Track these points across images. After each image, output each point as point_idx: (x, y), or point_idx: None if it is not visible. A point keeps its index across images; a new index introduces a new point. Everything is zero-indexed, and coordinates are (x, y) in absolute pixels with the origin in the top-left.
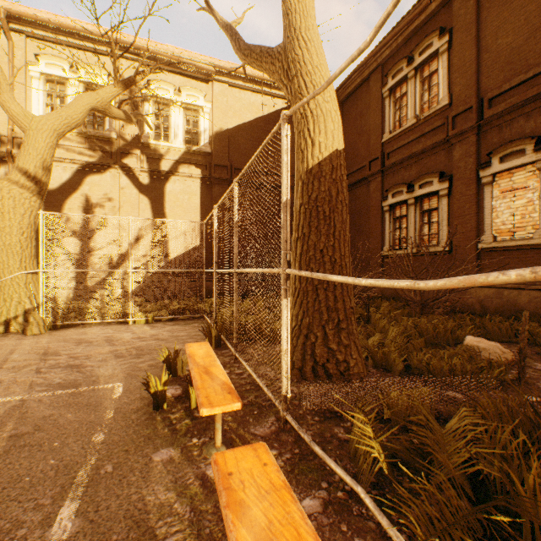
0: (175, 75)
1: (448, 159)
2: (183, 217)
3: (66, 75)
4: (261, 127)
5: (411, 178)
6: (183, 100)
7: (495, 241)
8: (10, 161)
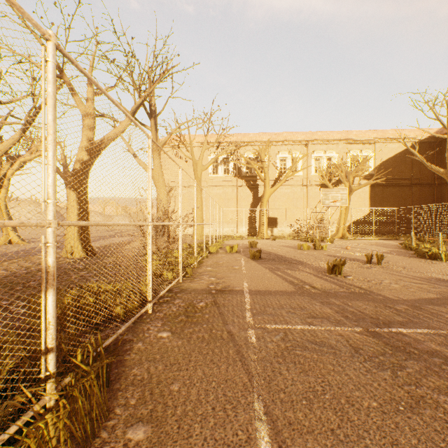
0: (358, 145)
1: None
2: (362, 202)
3: (322, 155)
4: (397, 158)
5: None
6: (362, 154)
7: None
8: (307, 188)
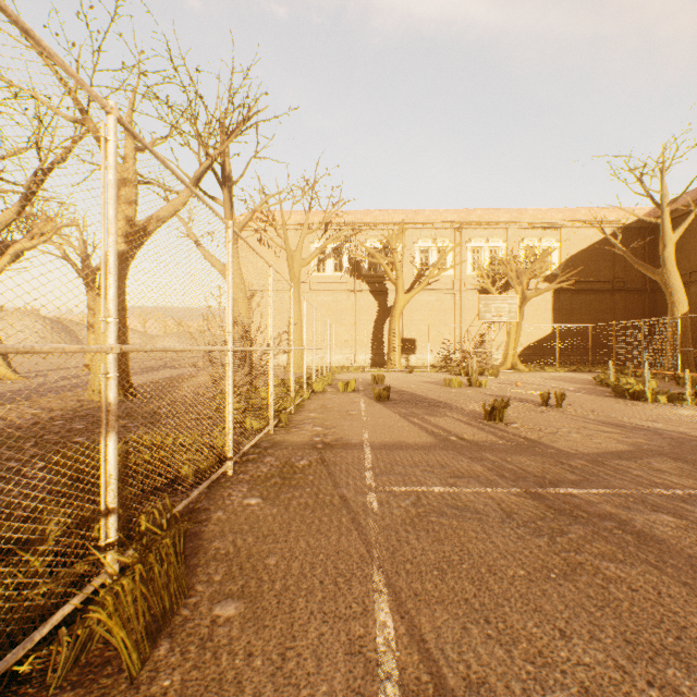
0: (536, 230)
1: None
2: (541, 316)
3: (482, 245)
4: (593, 251)
5: None
6: (542, 244)
7: None
8: (460, 295)
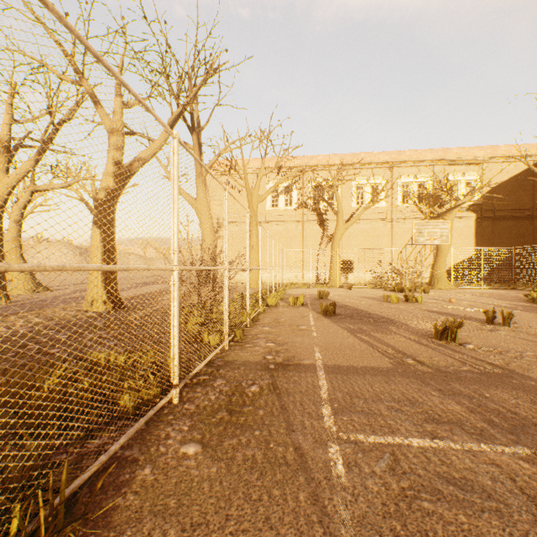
0: (460, 166)
1: None
2: (464, 240)
3: (411, 181)
4: (513, 182)
5: None
6: (465, 178)
7: None
8: (392, 223)
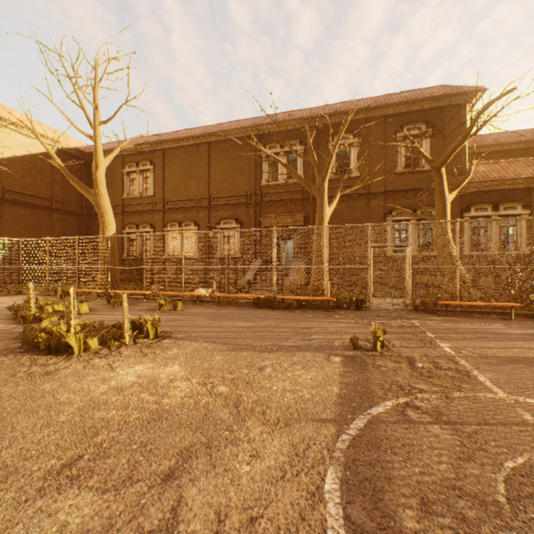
0: None
1: (154, 219)
2: None
3: None
4: (31, 162)
5: (138, 222)
6: None
7: (169, 256)
8: None
